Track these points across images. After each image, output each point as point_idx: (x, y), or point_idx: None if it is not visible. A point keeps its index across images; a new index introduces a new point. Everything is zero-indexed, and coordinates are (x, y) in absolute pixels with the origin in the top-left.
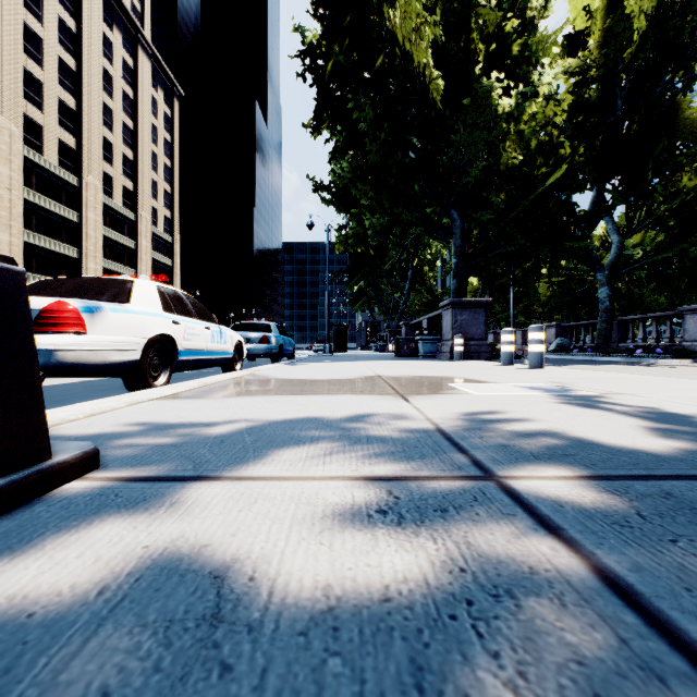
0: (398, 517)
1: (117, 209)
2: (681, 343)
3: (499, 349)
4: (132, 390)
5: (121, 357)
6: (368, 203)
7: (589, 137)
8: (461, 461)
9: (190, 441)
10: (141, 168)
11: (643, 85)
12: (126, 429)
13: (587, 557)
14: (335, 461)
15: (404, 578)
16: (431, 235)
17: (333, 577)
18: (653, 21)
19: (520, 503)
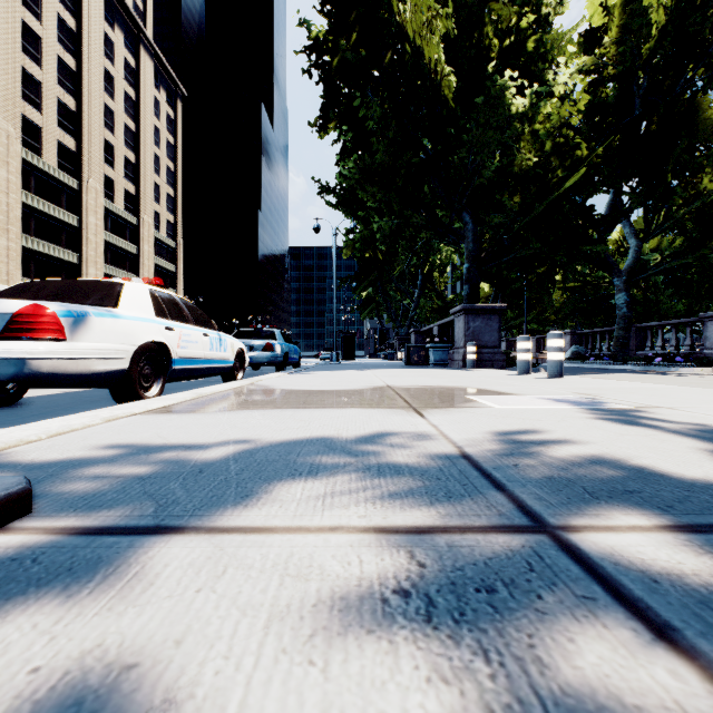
0: (425, 604)
1: (118, 213)
2: (702, 351)
3: (513, 357)
4: (120, 402)
5: (106, 366)
6: (377, 205)
7: (606, 138)
8: (498, 501)
9: (161, 471)
10: (143, 171)
11: (662, 83)
12: (90, 453)
13: None
14: (338, 501)
15: None
16: (442, 239)
17: None
18: (673, 16)
19: (595, 575)
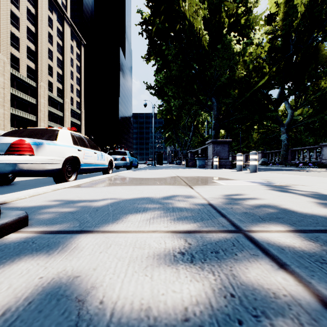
0: (190, 257)
1: (54, 98)
2: (321, 161)
3: (234, 163)
4: (57, 183)
5: (52, 167)
6: (172, 94)
7: (277, 63)
8: (223, 221)
9: (80, 210)
10: (65, 78)
11: (302, 38)
12: (48, 203)
13: (307, 285)
14: (156, 221)
15: (197, 302)
16: (202, 110)
17: (152, 301)
18: (308, 8)
19: (259, 247)
